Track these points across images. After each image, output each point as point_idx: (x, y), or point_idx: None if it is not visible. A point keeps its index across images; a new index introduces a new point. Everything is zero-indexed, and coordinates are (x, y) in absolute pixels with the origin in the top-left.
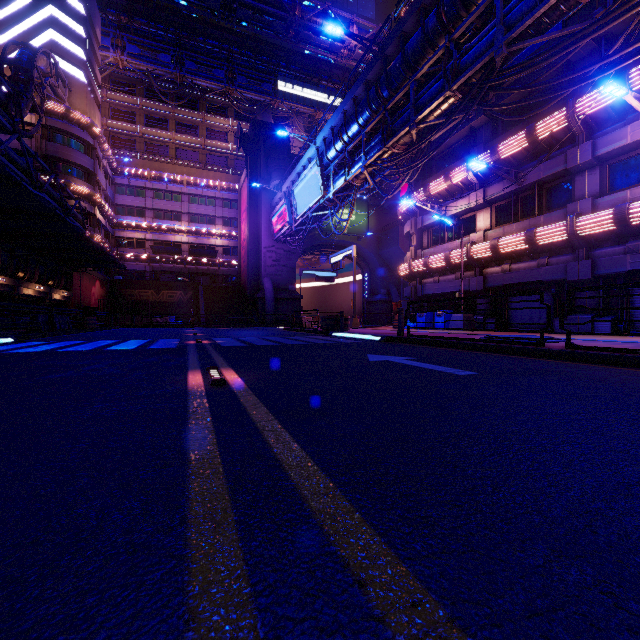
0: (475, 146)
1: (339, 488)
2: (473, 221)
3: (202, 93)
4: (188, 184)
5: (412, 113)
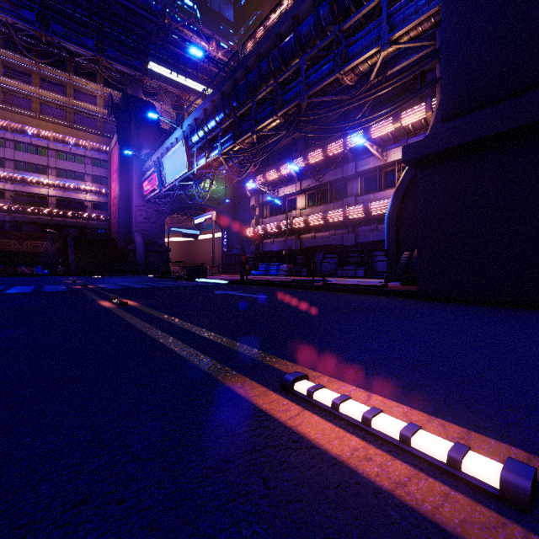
0: (296, 151)
1: (187, 322)
2: (295, 202)
3: (70, 56)
4: (55, 140)
5: (253, 124)
